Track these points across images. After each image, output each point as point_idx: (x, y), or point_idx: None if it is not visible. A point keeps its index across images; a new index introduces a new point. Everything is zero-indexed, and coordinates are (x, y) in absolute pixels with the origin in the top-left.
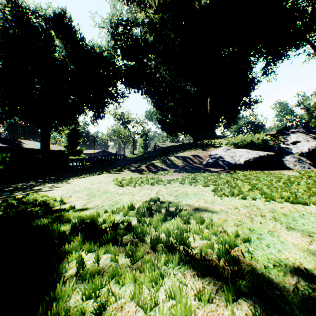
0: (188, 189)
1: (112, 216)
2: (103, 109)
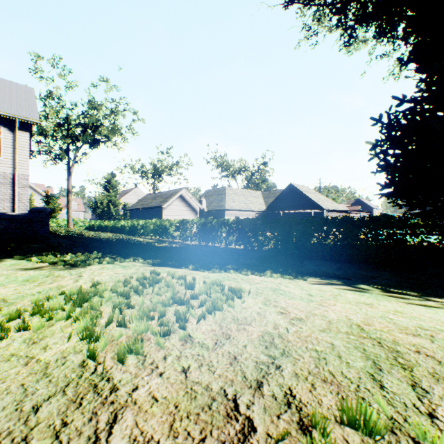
0: (8, 290)
1: (108, 258)
2: None
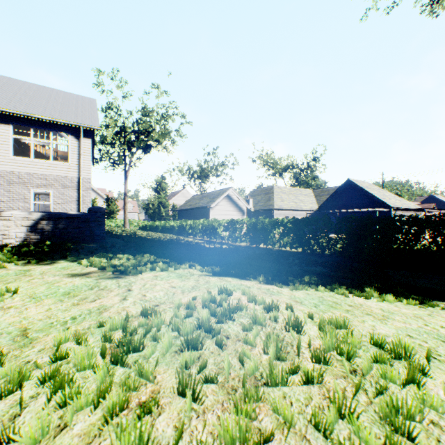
0: (39, 310)
1: (161, 263)
2: None
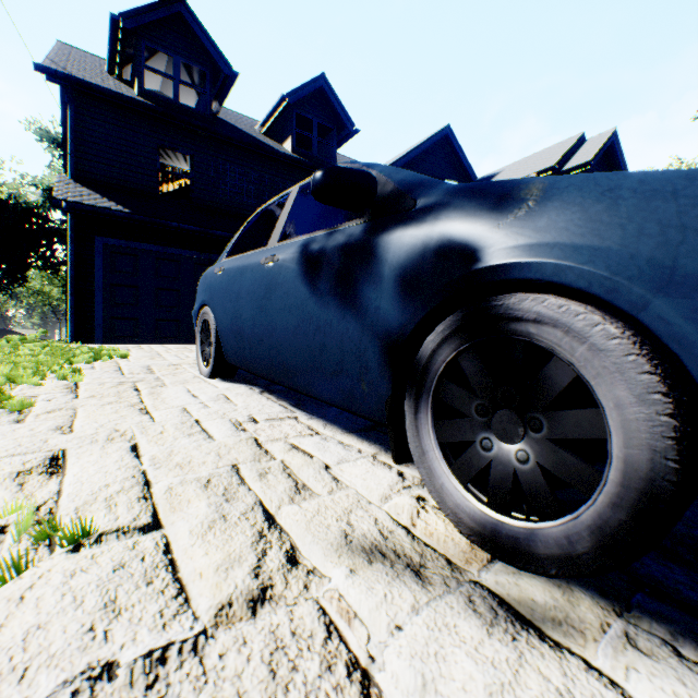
0: None
1: None
2: (26, 271)
